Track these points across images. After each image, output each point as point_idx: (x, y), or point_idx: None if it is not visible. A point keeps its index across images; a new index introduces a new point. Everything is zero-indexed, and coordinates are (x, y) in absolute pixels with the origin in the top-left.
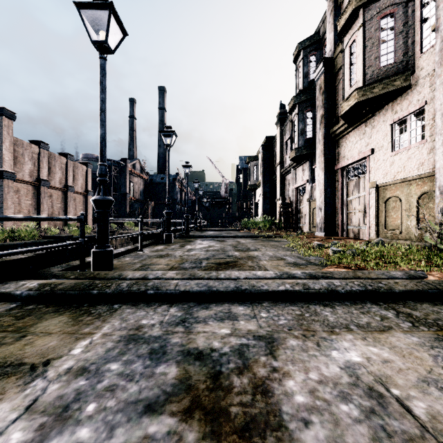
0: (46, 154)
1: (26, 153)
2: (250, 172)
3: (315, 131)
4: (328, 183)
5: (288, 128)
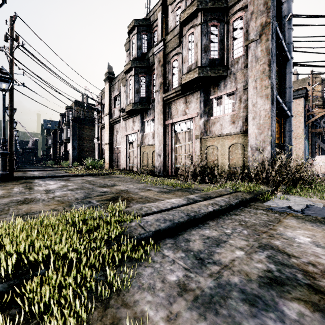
0: None
1: None
2: (47, 140)
3: None
4: (65, 153)
5: None
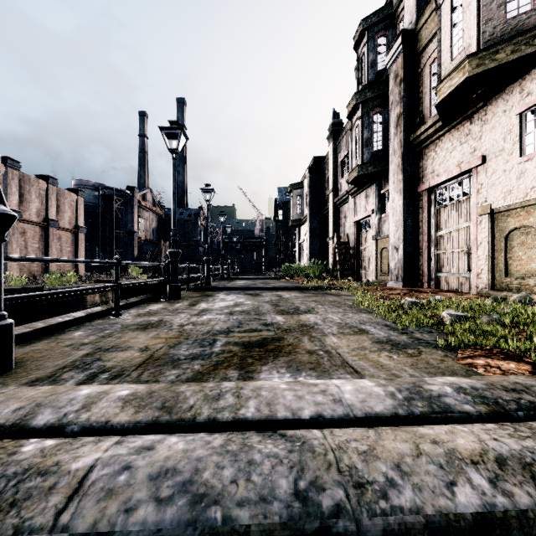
0: (15, 176)
1: None
2: (292, 203)
3: (385, 140)
4: (408, 211)
5: (344, 143)
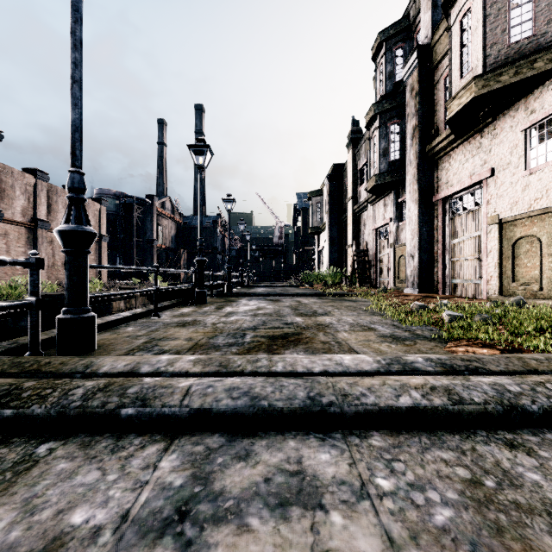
0: (44, 187)
1: (17, 184)
2: (312, 210)
3: (403, 150)
4: (423, 220)
5: (363, 151)
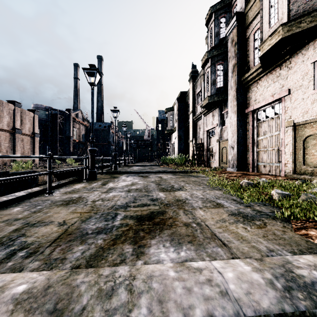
0: None
1: None
2: (167, 119)
3: (225, 81)
4: (240, 124)
5: (199, 83)
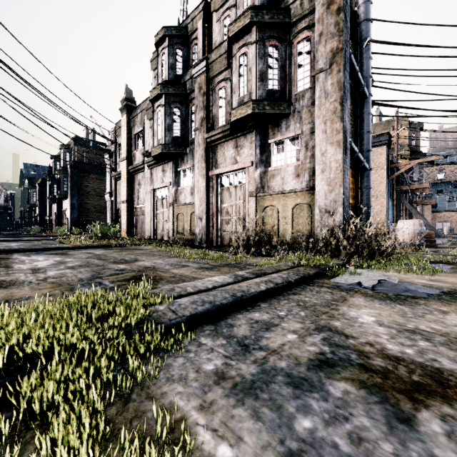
0: None
1: None
2: (30, 195)
3: None
4: (59, 215)
5: None
